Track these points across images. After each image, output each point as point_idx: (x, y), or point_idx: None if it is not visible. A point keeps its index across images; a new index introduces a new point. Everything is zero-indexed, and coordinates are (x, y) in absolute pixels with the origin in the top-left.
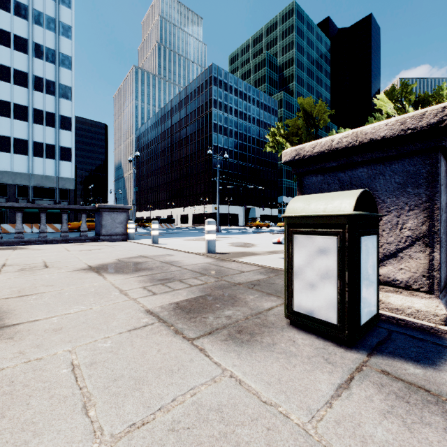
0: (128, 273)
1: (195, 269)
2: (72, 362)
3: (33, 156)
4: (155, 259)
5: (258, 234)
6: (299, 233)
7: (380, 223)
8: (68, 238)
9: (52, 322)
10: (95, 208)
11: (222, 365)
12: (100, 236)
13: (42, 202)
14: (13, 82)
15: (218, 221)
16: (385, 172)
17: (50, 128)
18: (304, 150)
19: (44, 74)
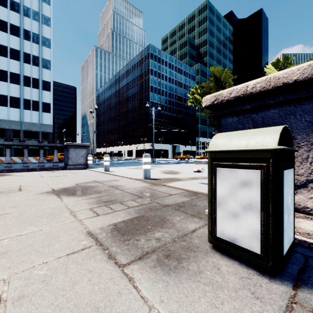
0: (81, 195)
1: (134, 192)
2: (1, 296)
3: (23, 109)
4: (104, 184)
5: (182, 164)
6: (222, 166)
7: None
8: (44, 167)
9: (2, 244)
10: (64, 145)
11: (149, 301)
12: (67, 166)
13: (29, 141)
14: (9, 57)
15: (153, 154)
16: (296, 112)
17: (35, 89)
18: (222, 96)
19: (31, 51)
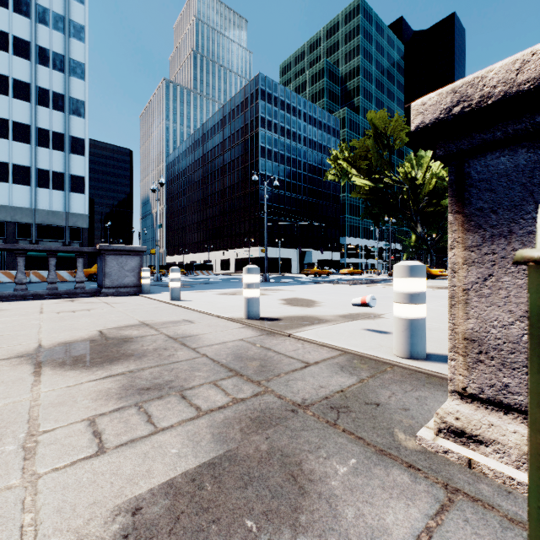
0: (91, 367)
1: (221, 355)
2: None
3: (36, 186)
4: (160, 330)
5: (319, 284)
6: None
7: None
8: (57, 291)
9: None
10: (95, 250)
11: None
12: (102, 288)
13: (48, 243)
14: (12, 95)
15: (265, 267)
16: None
17: (58, 152)
18: (482, 84)
19: (50, 85)
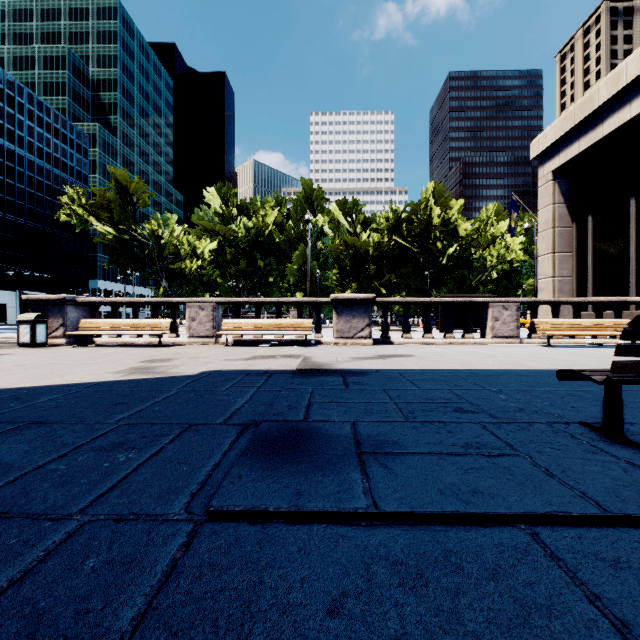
0: None
1: None
2: None
3: None
4: None
5: None
6: (22, 324)
7: (54, 321)
8: None
9: None
10: None
11: None
12: None
13: None
14: None
15: None
16: (56, 308)
17: None
18: (31, 297)
19: None
